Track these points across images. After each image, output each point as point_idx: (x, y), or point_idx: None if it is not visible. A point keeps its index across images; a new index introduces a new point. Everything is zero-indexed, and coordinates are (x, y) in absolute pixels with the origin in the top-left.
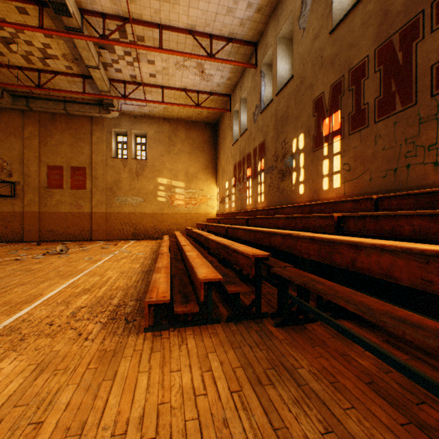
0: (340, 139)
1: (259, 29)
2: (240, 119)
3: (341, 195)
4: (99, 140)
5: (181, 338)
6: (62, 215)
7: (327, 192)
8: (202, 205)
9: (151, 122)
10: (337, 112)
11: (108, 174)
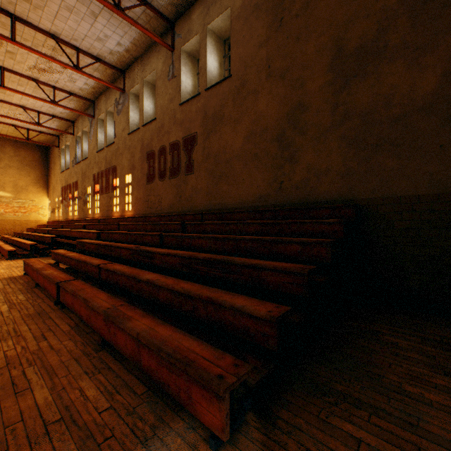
0: (99, 195)
1: (75, 117)
2: (66, 158)
3: (99, 216)
4: None
5: (22, 259)
6: None
7: (97, 214)
8: (33, 213)
9: None
10: (99, 184)
11: None
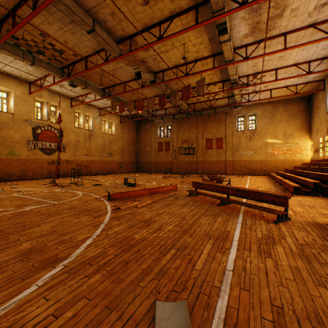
0: None
1: None
2: None
3: None
4: (229, 123)
5: (305, 196)
6: (212, 161)
7: None
8: (296, 154)
9: (259, 106)
10: None
11: (233, 140)
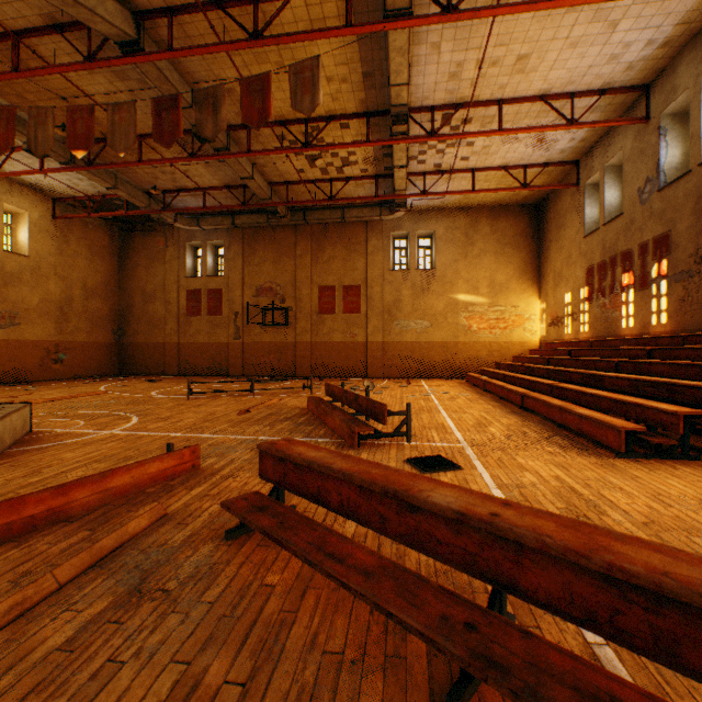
0: None
1: (658, 67)
2: (603, 198)
3: None
4: (375, 250)
5: (666, 465)
6: (334, 345)
7: None
8: (514, 329)
9: (441, 216)
10: None
11: (386, 292)
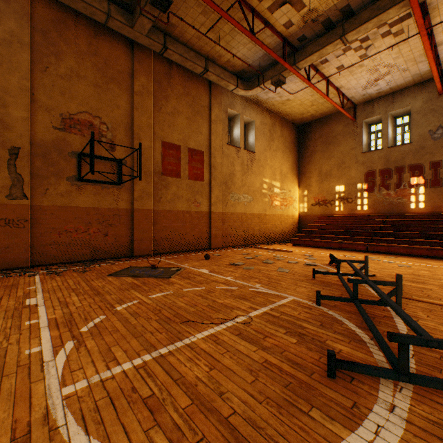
0: None
1: None
2: (388, 132)
3: None
4: (217, 120)
5: None
6: (179, 214)
7: None
8: (290, 206)
9: (258, 110)
10: None
11: (224, 164)
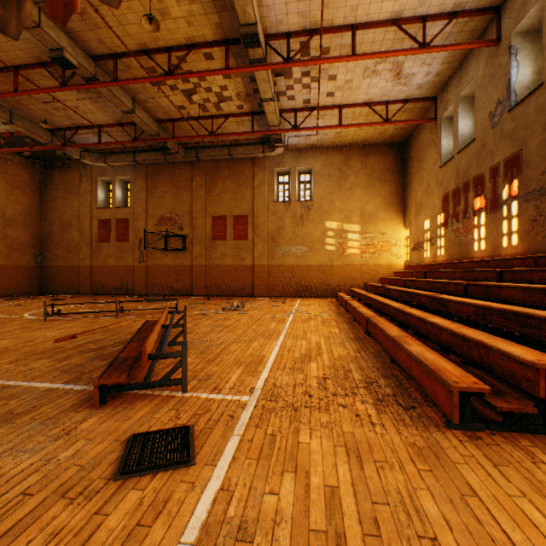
0: None
1: None
2: (457, 128)
3: None
4: (261, 184)
5: (521, 450)
6: (225, 268)
7: None
8: (382, 254)
9: (318, 154)
10: None
11: (270, 221)
